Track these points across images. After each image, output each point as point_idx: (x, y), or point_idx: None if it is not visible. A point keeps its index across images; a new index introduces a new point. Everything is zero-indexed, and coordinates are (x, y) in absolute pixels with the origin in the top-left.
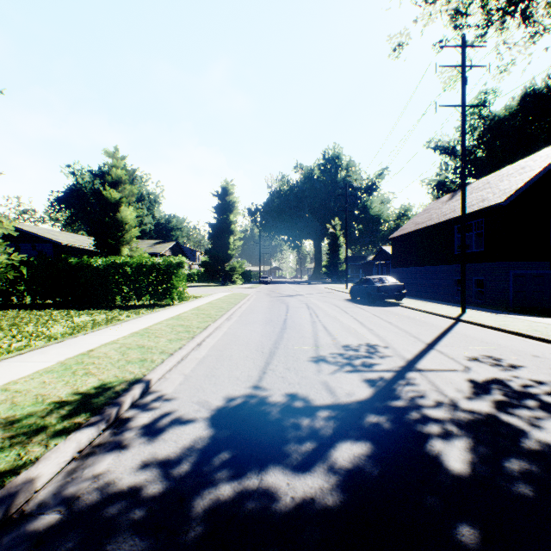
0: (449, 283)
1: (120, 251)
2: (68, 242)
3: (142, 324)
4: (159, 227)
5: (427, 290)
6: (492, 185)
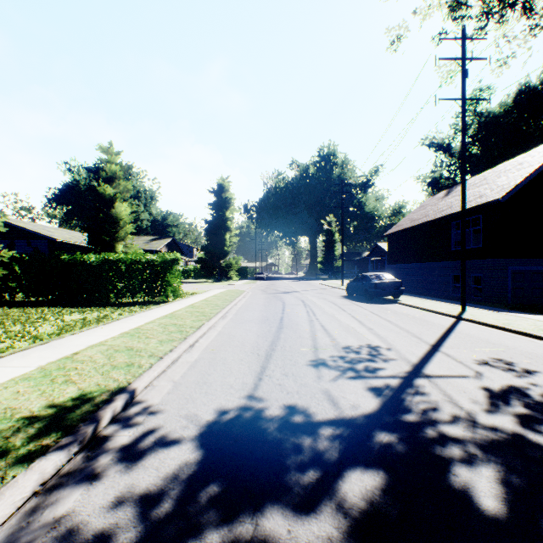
0: (446, 280)
1: (114, 248)
2: (63, 238)
3: (134, 323)
4: (156, 224)
5: (423, 287)
6: (489, 181)
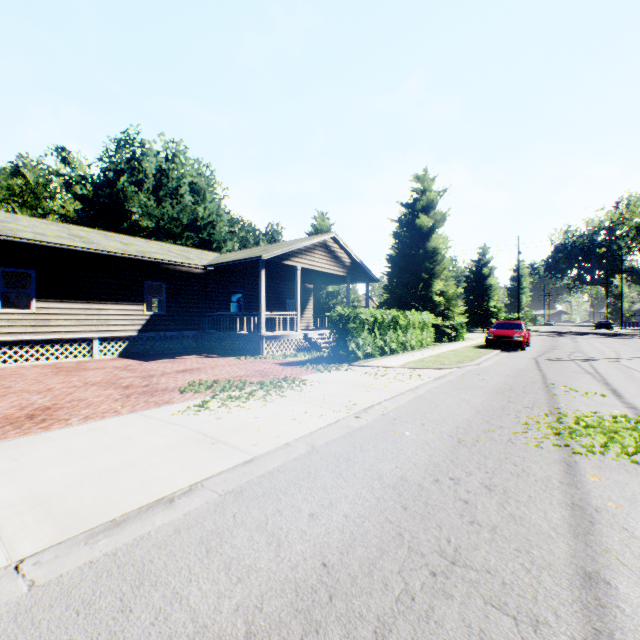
0: None
1: None
2: None
3: None
4: None
5: None
6: None
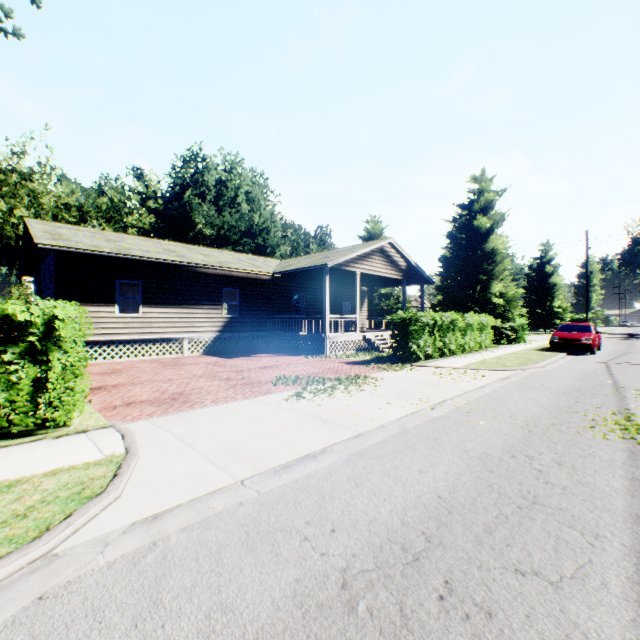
0: None
1: None
2: None
3: None
4: None
5: None
6: None
